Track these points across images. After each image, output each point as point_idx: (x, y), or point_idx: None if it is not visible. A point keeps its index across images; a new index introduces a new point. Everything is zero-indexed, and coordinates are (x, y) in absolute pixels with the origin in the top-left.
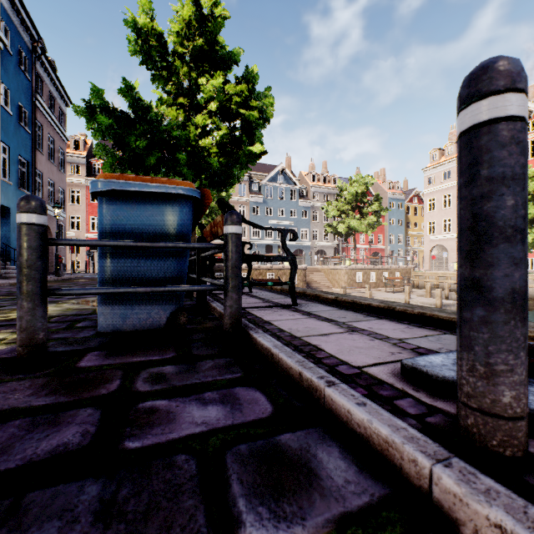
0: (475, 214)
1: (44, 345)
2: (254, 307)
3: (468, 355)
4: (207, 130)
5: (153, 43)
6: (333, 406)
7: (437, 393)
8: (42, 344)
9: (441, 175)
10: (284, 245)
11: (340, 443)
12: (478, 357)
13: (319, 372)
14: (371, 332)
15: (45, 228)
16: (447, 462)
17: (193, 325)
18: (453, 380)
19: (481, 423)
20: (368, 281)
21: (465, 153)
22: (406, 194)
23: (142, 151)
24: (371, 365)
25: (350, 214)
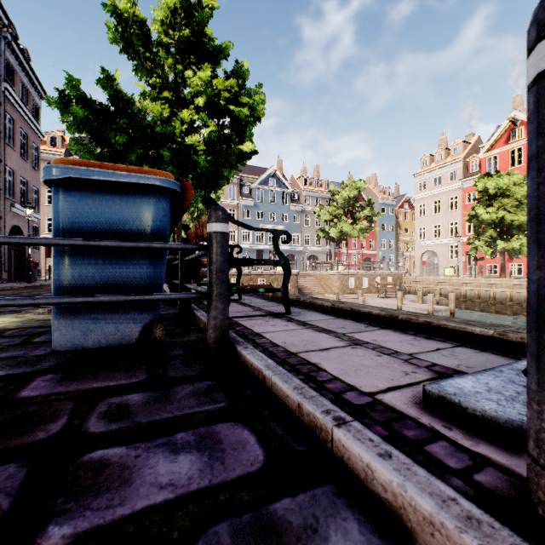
0: None
1: None
2: (243, 316)
3: None
4: (194, 127)
5: (135, 31)
6: (345, 455)
7: (475, 431)
8: None
9: (432, 181)
10: (276, 248)
11: (358, 513)
12: None
13: (323, 404)
14: (376, 345)
15: None
16: None
17: (174, 338)
18: (498, 415)
19: None
20: (360, 287)
21: None
22: (397, 200)
23: (122, 146)
24: (385, 391)
25: (342, 218)
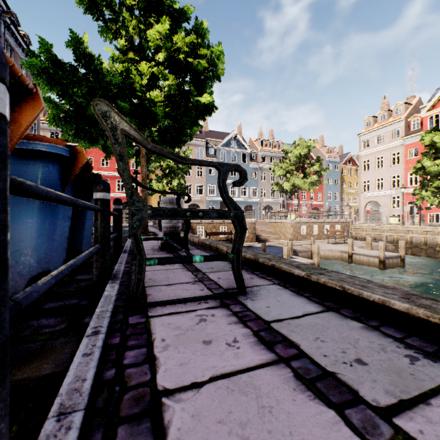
0: None
1: None
2: (166, 303)
3: None
4: (156, 84)
5: None
6: None
7: None
8: None
9: (375, 139)
10: (222, 192)
11: None
12: None
13: None
14: None
15: None
16: None
17: None
18: None
19: None
20: (311, 233)
21: None
22: (342, 158)
23: (81, 99)
24: None
25: (294, 173)
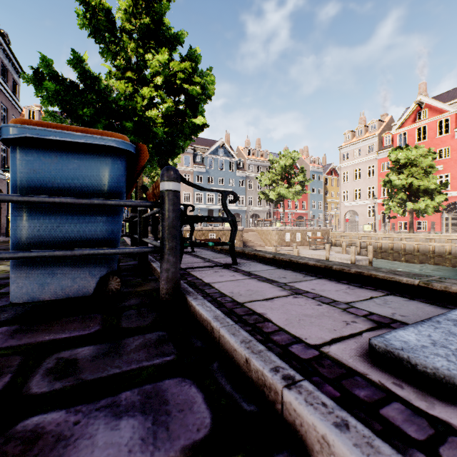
0: None
1: None
2: (194, 267)
3: None
4: (153, 103)
5: (102, 18)
6: (296, 420)
7: (427, 389)
8: None
9: (353, 153)
10: (224, 206)
11: None
12: None
13: (271, 360)
14: (316, 294)
15: None
16: None
17: (130, 288)
18: (452, 374)
19: None
20: (295, 240)
21: None
22: (325, 168)
23: (89, 118)
24: (330, 343)
25: (279, 183)
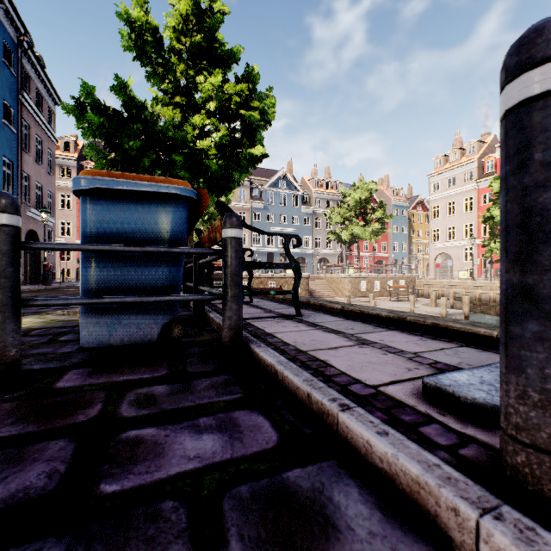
0: (527, 207)
1: (16, 362)
2: (255, 318)
3: (517, 378)
4: (205, 131)
5: (148, 38)
6: (348, 435)
7: (466, 417)
8: (14, 362)
9: (446, 182)
10: (287, 252)
11: (358, 481)
12: (531, 381)
13: (330, 393)
14: (383, 345)
15: (17, 229)
16: (497, 513)
17: (189, 338)
18: (485, 402)
19: (534, 462)
20: (372, 290)
21: (514, 135)
22: (410, 201)
23: (135, 152)
24: (388, 384)
25: (353, 220)
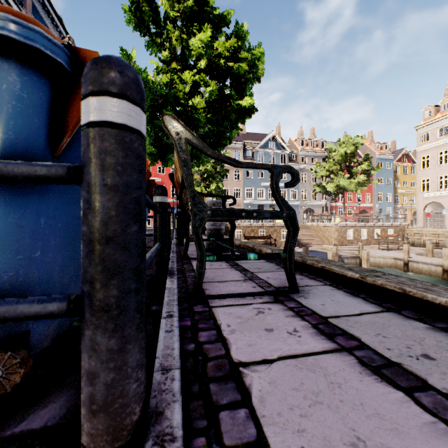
0: None
1: None
2: (224, 296)
3: None
4: (198, 91)
5: (146, 9)
6: None
7: None
8: None
9: (437, 132)
10: (275, 193)
11: None
12: None
13: None
14: None
15: None
16: None
17: None
18: None
19: None
20: (359, 238)
21: None
22: (395, 154)
23: None
24: None
25: (338, 173)
